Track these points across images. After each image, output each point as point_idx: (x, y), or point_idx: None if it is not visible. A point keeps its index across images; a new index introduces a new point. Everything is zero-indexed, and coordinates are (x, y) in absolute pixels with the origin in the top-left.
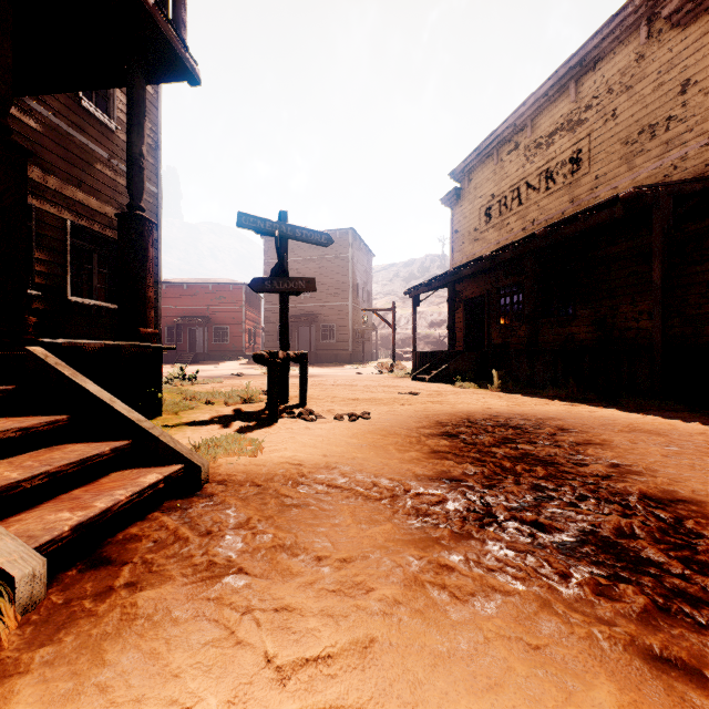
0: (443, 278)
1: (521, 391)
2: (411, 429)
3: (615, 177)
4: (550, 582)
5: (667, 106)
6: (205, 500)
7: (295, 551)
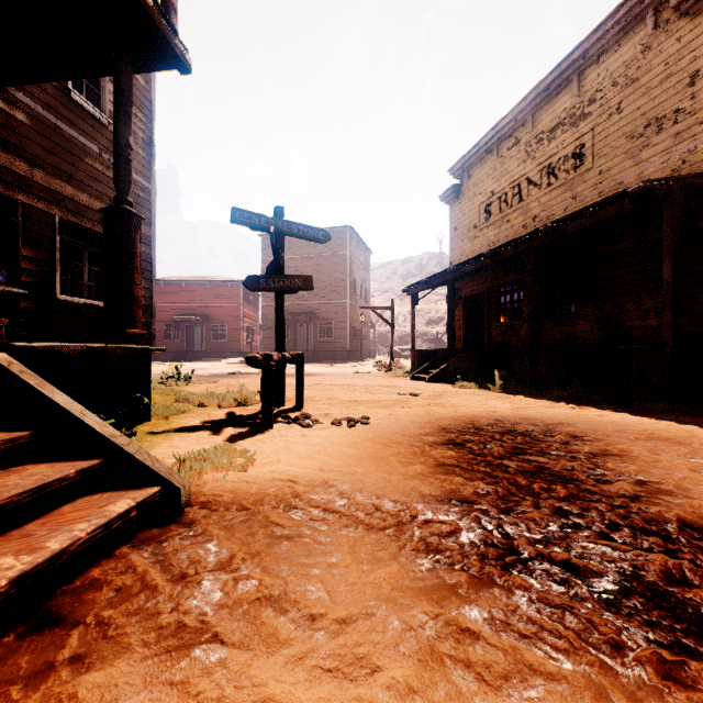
0: (442, 276)
1: (524, 392)
2: (413, 436)
3: (620, 172)
4: (599, 655)
5: (675, 99)
6: (184, 529)
7: (283, 605)
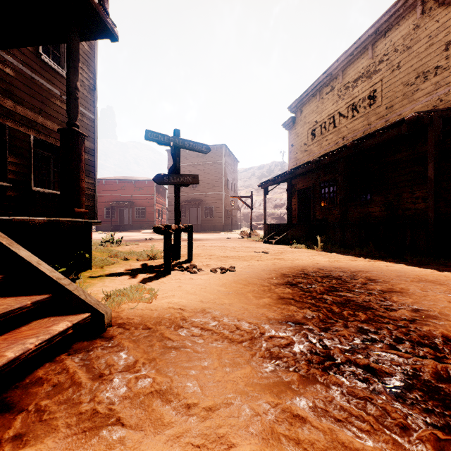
0: (284, 176)
1: (336, 251)
2: (264, 279)
3: (399, 108)
4: (392, 435)
5: (435, 59)
6: (105, 342)
7: (169, 396)
